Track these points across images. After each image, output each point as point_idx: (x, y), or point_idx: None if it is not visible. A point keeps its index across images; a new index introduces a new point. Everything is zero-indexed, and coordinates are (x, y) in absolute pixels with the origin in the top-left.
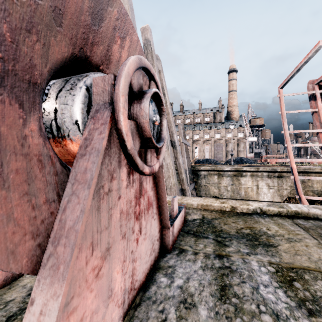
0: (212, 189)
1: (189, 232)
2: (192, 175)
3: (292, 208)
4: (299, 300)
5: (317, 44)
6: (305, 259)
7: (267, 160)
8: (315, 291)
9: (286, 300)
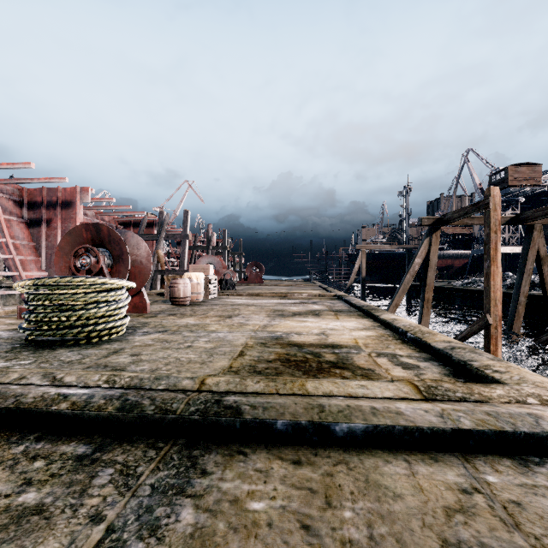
0: None
1: None
2: None
3: None
4: None
5: (28, 163)
6: None
7: None
8: None
9: None
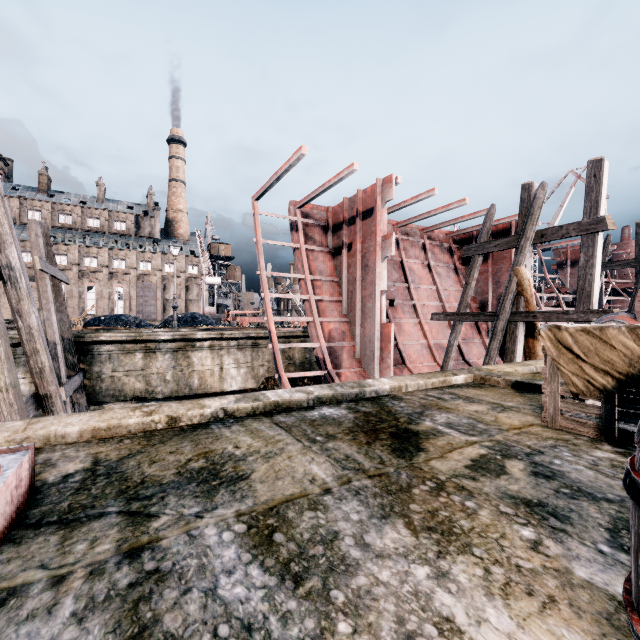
0: (131, 383)
1: (44, 522)
2: (77, 356)
3: (271, 397)
4: (281, 566)
5: (299, 149)
6: (288, 483)
7: (237, 319)
8: (301, 534)
9: (264, 581)
